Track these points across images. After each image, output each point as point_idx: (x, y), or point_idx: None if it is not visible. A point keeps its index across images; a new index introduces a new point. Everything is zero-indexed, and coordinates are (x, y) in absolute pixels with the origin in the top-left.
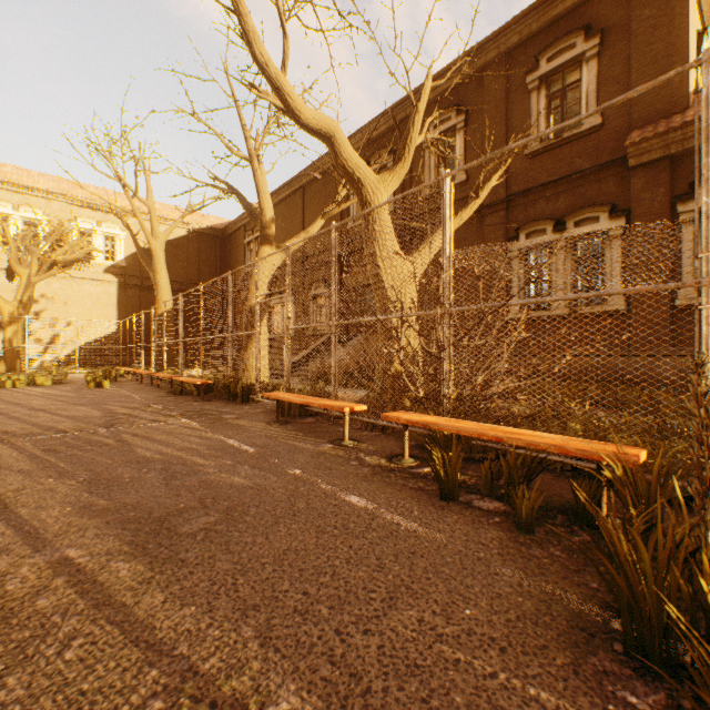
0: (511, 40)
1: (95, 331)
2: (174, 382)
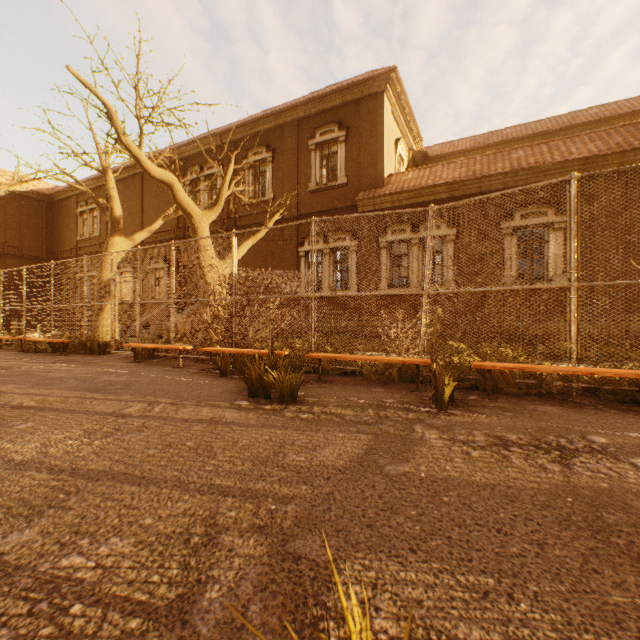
0: (300, 114)
1: None
2: (18, 344)
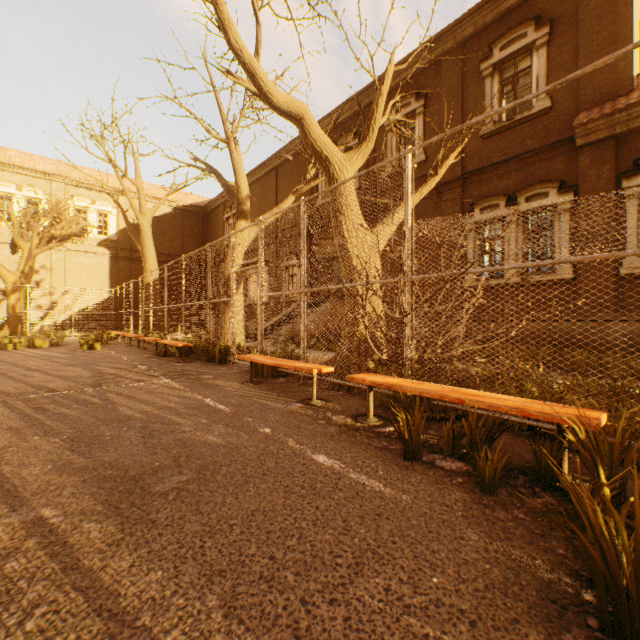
0: (467, 31)
1: (90, 298)
2: (159, 344)
